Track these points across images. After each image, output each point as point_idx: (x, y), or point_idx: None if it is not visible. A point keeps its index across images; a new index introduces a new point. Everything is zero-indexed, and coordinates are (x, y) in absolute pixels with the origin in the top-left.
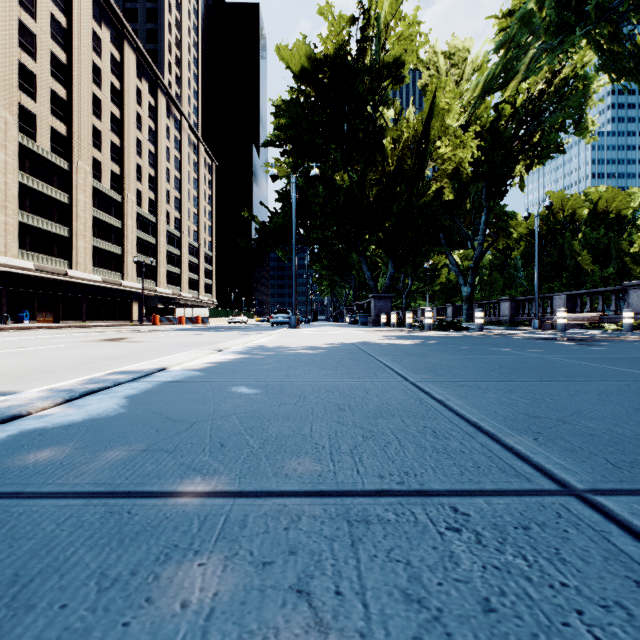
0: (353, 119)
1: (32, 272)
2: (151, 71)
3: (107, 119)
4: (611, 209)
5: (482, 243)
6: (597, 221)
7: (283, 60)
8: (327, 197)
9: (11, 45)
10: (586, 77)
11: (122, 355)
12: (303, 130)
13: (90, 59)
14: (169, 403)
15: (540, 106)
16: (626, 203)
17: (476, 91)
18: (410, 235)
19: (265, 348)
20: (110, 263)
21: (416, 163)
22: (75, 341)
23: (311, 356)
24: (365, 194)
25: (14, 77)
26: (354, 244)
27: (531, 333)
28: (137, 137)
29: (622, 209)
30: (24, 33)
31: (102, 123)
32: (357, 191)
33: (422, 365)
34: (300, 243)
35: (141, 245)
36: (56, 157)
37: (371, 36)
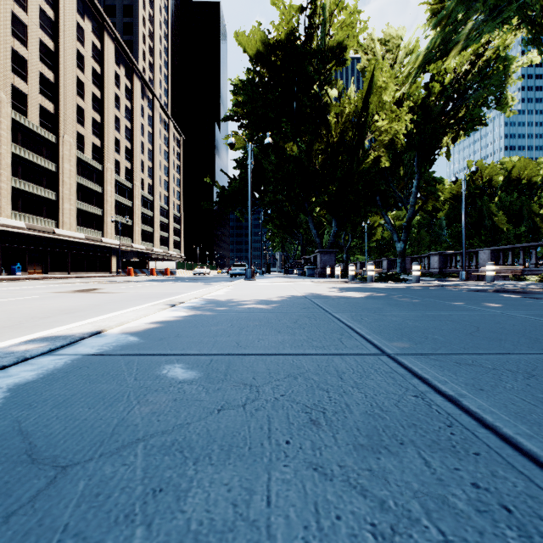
0: (301, 96)
1: (24, 230)
2: (127, 58)
3: (89, 99)
4: (523, 176)
5: (414, 205)
6: (511, 186)
7: (240, 45)
8: (279, 165)
9: (5, 34)
10: (506, 59)
11: (82, 308)
12: (258, 106)
13: (74, 47)
14: (59, 404)
15: (465, 85)
16: (536, 171)
17: (416, 63)
18: (351, 197)
19: (219, 302)
20: (92, 223)
21: (357, 134)
22: (48, 292)
23: (265, 313)
24: (312, 162)
25: (8, 62)
26: (302, 206)
27: (465, 284)
28: (115, 115)
29: (533, 176)
30: (17, 24)
31: (85, 102)
32: (305, 159)
33: (388, 326)
34: (255, 205)
35: (119, 207)
36: (45, 131)
37: (317, 24)
